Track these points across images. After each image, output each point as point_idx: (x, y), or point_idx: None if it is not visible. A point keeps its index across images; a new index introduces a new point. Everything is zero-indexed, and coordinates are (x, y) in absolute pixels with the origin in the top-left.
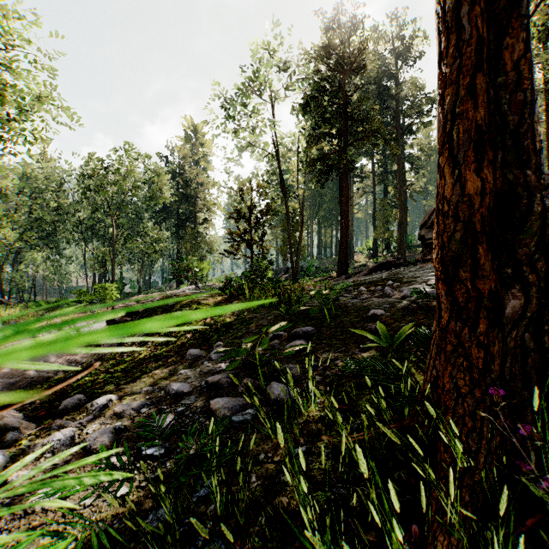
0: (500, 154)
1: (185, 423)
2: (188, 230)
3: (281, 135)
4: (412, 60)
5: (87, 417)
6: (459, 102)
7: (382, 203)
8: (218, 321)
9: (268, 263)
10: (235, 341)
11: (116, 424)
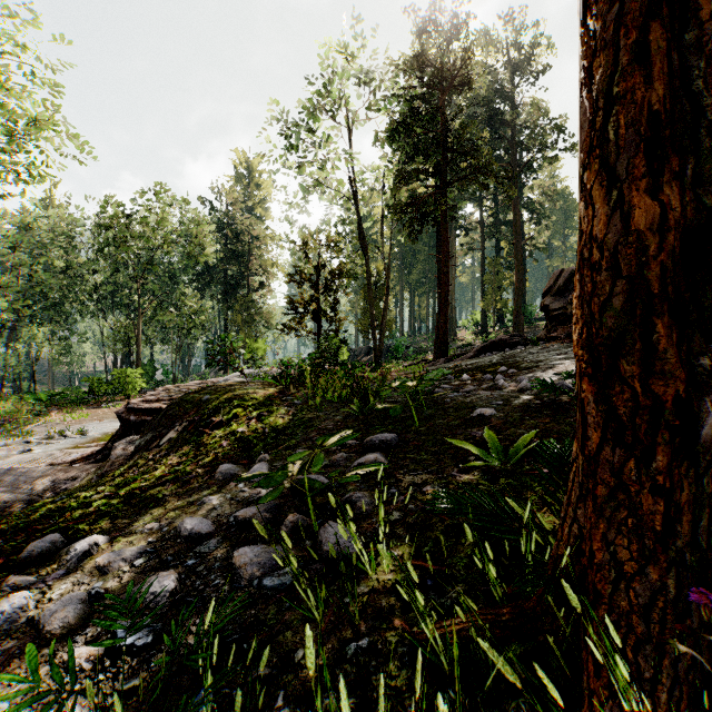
0: (690, 163)
1: (194, 586)
2: (239, 298)
3: (361, 173)
4: (532, 76)
5: (57, 571)
6: (618, 76)
7: (493, 263)
8: (266, 422)
9: (341, 342)
10: (286, 453)
11: (95, 584)
